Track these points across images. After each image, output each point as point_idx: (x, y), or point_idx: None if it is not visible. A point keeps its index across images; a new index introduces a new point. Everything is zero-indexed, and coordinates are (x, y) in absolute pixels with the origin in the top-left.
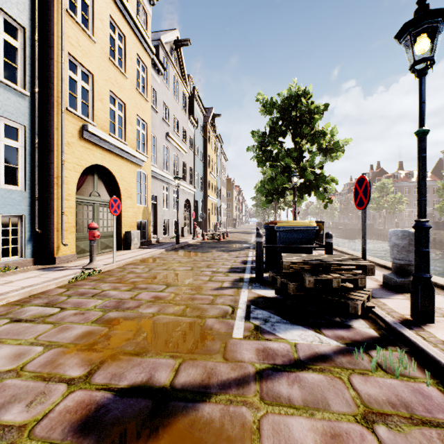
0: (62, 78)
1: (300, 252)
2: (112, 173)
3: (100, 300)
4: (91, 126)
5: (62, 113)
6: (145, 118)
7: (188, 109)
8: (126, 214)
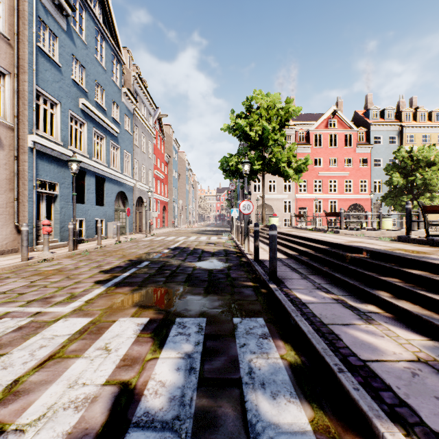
0: None
1: None
2: None
3: None
4: None
5: None
6: None
7: None
8: (430, 217)
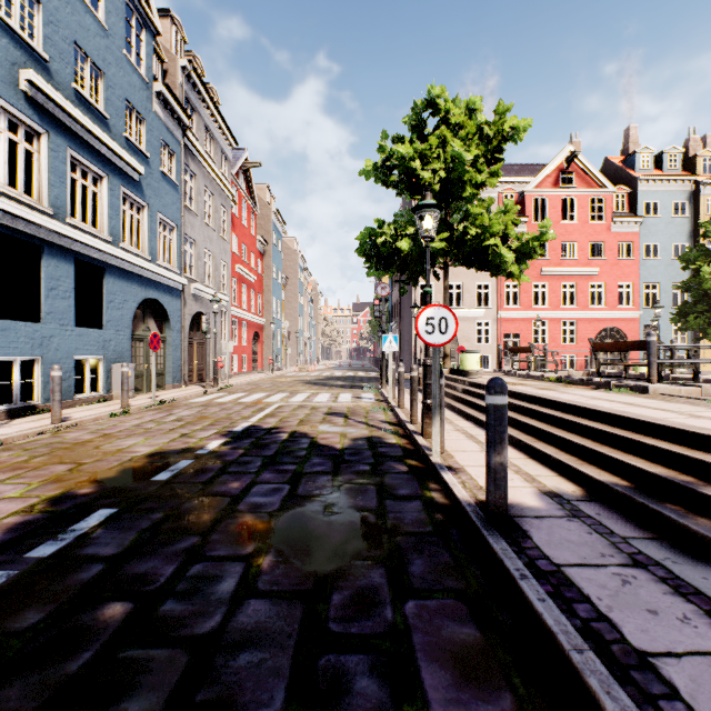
0: None
1: None
2: None
3: None
4: None
5: None
6: None
7: None
8: None
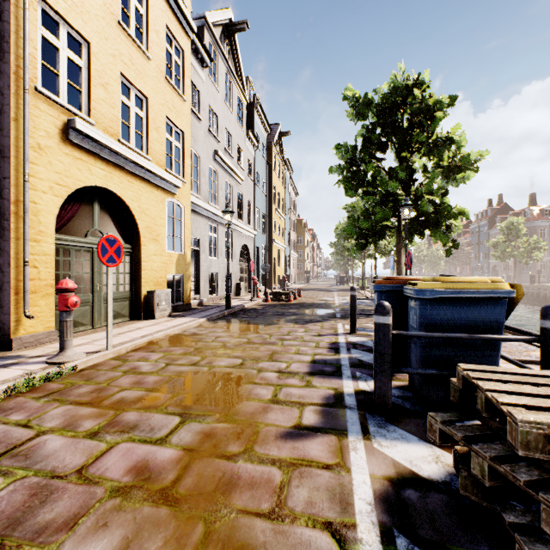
0: (25, 34)
1: (474, 348)
2: (125, 201)
3: (2, 476)
4: (83, 122)
5: (24, 93)
6: (180, 125)
7: (246, 124)
8: (149, 264)
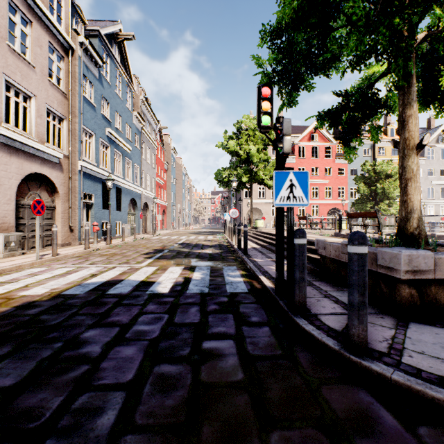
0: None
1: None
2: None
3: None
4: None
5: None
6: None
7: None
8: None
